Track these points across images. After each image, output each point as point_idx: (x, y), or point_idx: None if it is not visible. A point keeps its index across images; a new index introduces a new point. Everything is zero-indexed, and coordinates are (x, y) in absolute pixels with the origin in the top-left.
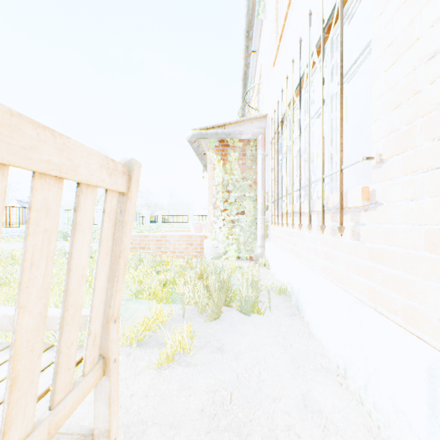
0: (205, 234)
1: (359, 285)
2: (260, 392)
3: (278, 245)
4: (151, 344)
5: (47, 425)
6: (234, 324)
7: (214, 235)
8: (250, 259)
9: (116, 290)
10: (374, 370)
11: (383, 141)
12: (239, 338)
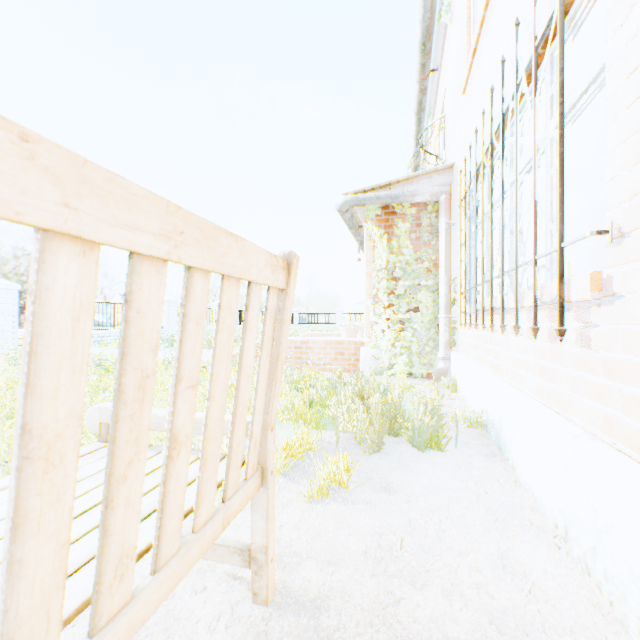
0: (362, 339)
1: (589, 412)
2: (441, 542)
3: (471, 357)
4: (298, 475)
5: (222, 516)
6: (405, 461)
7: (374, 341)
8: (427, 377)
9: (274, 395)
10: (604, 525)
11: (624, 207)
12: (412, 478)
